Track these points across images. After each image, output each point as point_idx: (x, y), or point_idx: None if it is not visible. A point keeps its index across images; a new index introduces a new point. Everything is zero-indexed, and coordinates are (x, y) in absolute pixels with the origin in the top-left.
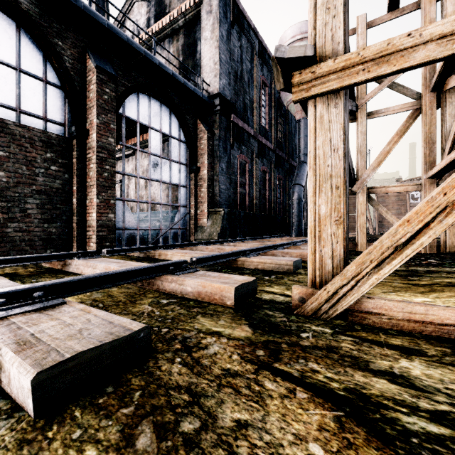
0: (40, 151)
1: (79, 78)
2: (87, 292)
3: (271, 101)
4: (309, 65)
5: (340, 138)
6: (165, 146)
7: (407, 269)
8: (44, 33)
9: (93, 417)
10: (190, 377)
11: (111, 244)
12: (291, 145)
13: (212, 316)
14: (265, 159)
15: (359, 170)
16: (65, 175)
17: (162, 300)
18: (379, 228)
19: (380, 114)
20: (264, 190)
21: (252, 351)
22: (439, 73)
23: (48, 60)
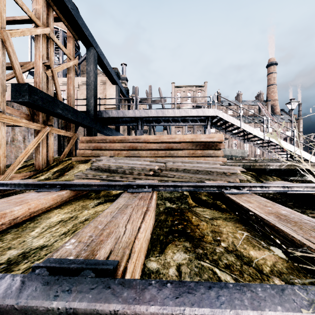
0: None
1: None
2: None
3: None
4: None
5: (5, 135)
6: None
7: None
8: None
9: None
10: None
11: None
12: None
13: None
14: None
15: None
16: None
17: None
18: None
19: None
20: None
21: None
22: None
23: None
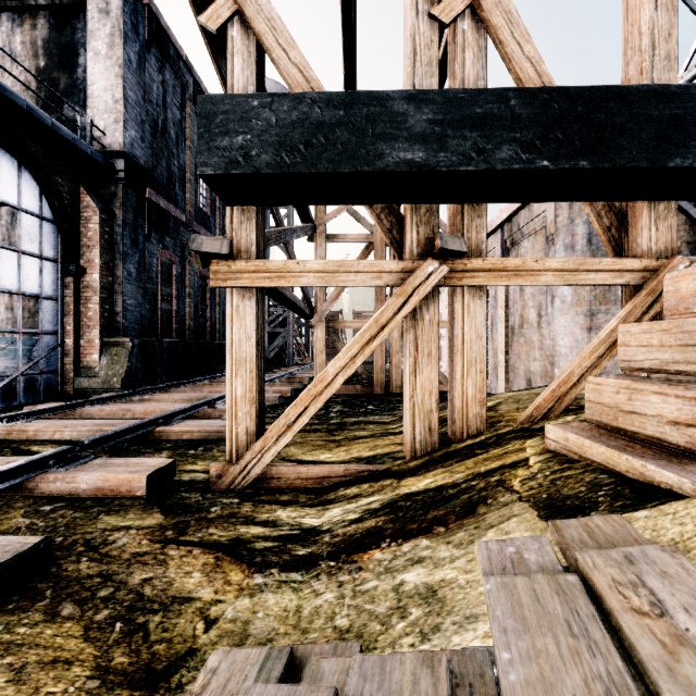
0: None
1: None
2: None
3: None
4: (227, 257)
5: (253, 328)
6: (2, 212)
7: (340, 422)
8: None
9: (10, 616)
10: (101, 567)
11: None
12: None
13: (119, 511)
14: None
15: (318, 300)
16: None
17: (43, 507)
18: None
19: (339, 239)
20: (203, 305)
21: (161, 534)
22: None
23: None
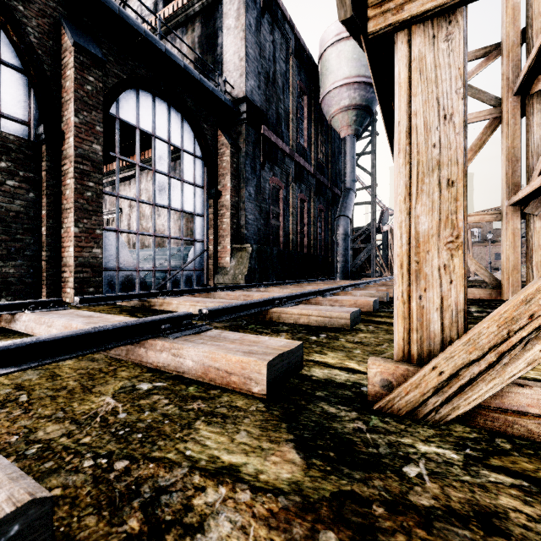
0: None
1: (51, 60)
2: None
3: (311, 113)
4: None
5: (456, 94)
6: (177, 165)
7: None
8: None
9: None
10: None
11: (96, 290)
12: (334, 169)
13: (226, 420)
14: (303, 185)
15: None
16: (30, 194)
17: (141, 384)
18: None
19: None
20: (302, 223)
21: (309, 537)
22: (528, 69)
23: (3, 31)
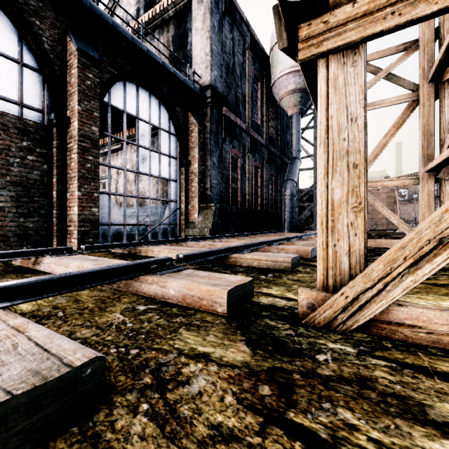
0: (14, 138)
1: (60, 62)
2: (36, 299)
3: (264, 96)
4: (320, 15)
5: (359, 104)
6: (155, 139)
7: None
8: (19, 10)
9: None
10: (158, 446)
11: (94, 240)
12: (282, 141)
13: (199, 328)
14: (257, 154)
15: None
16: (44, 166)
17: (139, 306)
18: (369, 225)
19: (376, 106)
20: (256, 186)
21: (252, 388)
22: (439, 61)
23: (25, 41)
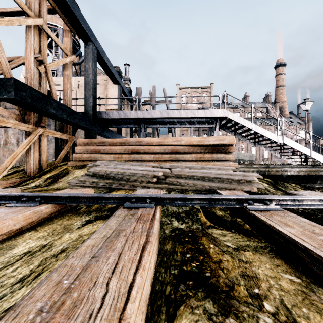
0: None
1: None
2: None
3: None
4: None
5: None
6: None
7: None
8: None
9: None
10: None
11: None
12: None
13: None
14: None
15: None
16: None
17: None
18: None
19: None
20: None
21: None
22: None
23: None
